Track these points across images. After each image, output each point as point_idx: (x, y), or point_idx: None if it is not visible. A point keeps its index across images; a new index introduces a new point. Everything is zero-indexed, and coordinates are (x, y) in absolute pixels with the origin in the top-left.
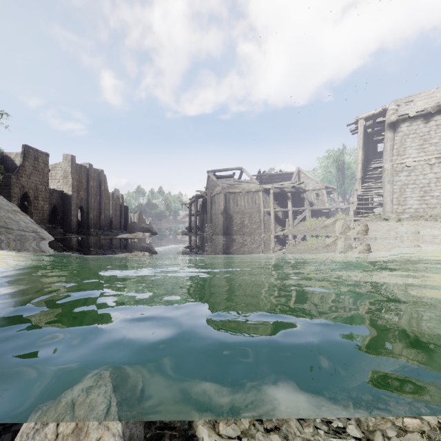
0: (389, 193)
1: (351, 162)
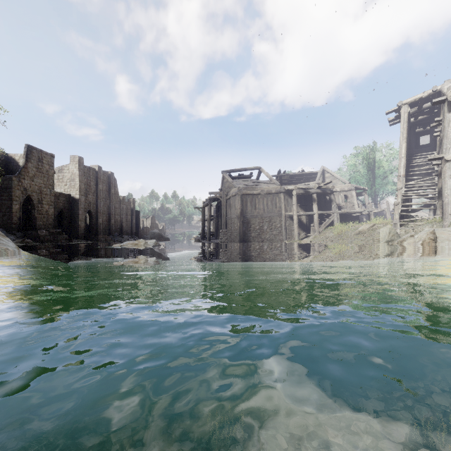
0: None
1: (383, 160)
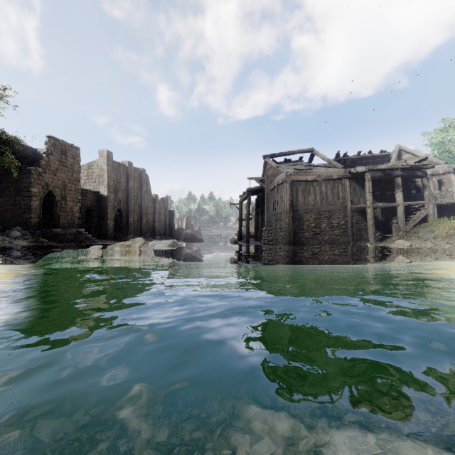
0: None
1: None
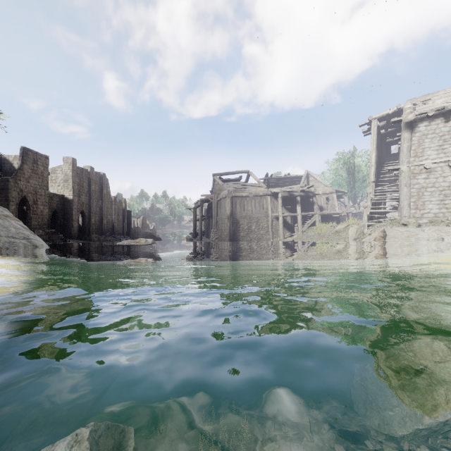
0: (406, 196)
1: (361, 165)
